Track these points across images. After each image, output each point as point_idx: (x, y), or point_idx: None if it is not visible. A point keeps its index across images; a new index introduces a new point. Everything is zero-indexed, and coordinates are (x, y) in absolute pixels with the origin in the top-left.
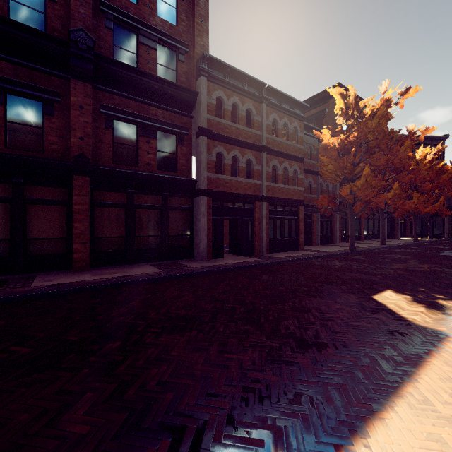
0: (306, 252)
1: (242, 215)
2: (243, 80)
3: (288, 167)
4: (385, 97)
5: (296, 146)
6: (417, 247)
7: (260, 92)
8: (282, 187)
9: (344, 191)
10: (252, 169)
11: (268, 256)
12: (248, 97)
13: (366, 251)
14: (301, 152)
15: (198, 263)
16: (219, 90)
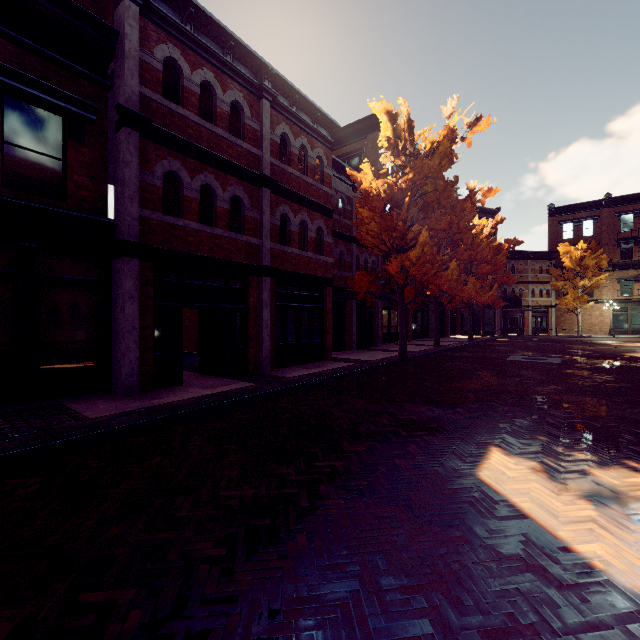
0: (336, 364)
1: (223, 301)
2: (224, 44)
3: (308, 222)
4: (450, 127)
5: (322, 189)
6: (477, 349)
7: (259, 78)
8: (299, 254)
9: (393, 265)
10: (243, 215)
11: (272, 374)
12: (234, 79)
13: (420, 358)
14: (328, 199)
15: (114, 402)
16: (172, 44)
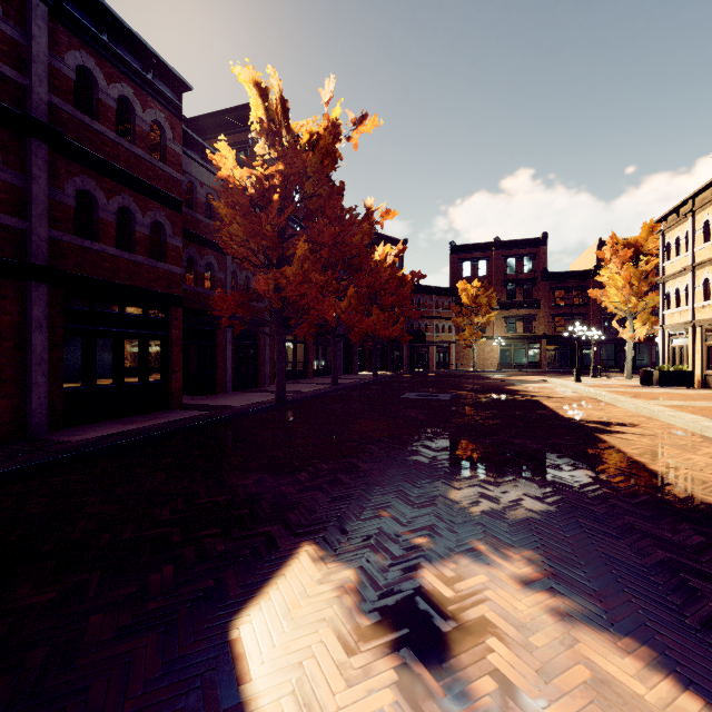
0: (182, 413)
1: None
2: None
3: (135, 210)
4: (332, 118)
5: (162, 168)
6: (377, 386)
7: None
8: (116, 255)
9: (261, 281)
10: None
11: (45, 438)
12: None
13: (308, 400)
14: (175, 186)
15: None
16: None
